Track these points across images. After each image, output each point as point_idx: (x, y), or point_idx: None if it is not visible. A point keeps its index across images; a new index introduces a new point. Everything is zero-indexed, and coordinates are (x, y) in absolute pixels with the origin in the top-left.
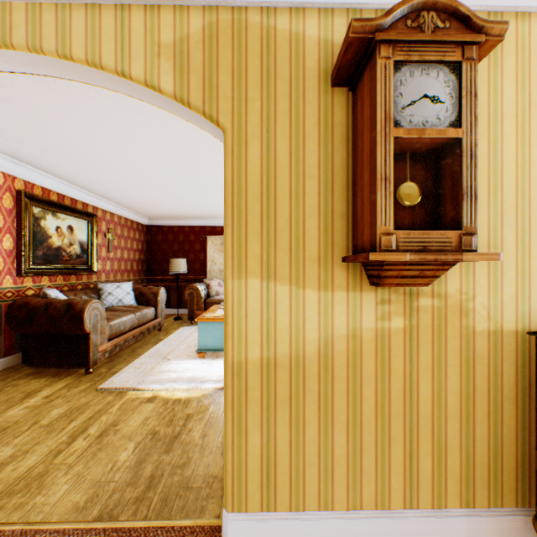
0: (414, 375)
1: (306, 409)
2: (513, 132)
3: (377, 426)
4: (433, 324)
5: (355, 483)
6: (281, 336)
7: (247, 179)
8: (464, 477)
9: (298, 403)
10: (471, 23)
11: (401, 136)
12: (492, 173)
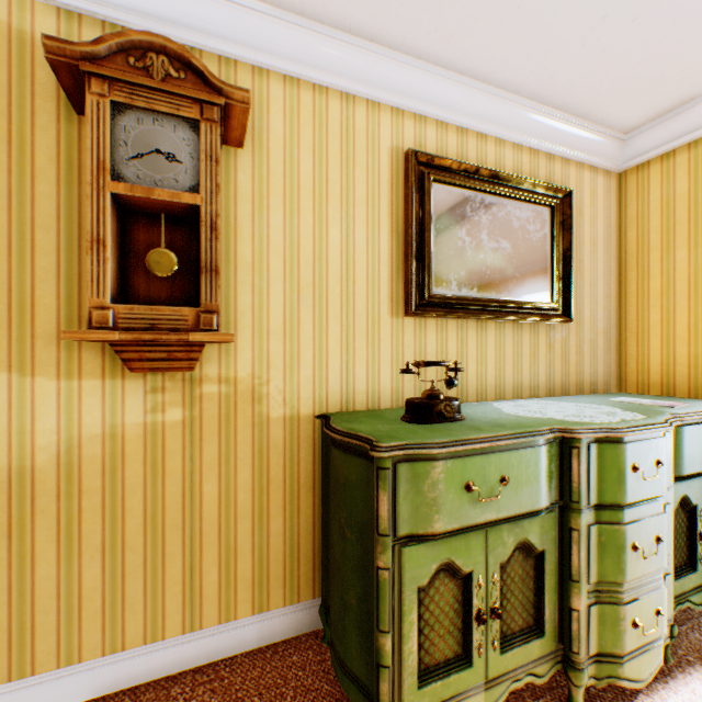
0: (198, 474)
1: (38, 537)
2: (312, 208)
3: (148, 542)
4: (221, 413)
5: (116, 619)
6: None
7: None
8: (258, 579)
9: (24, 532)
10: (210, 81)
11: (123, 192)
12: (290, 248)
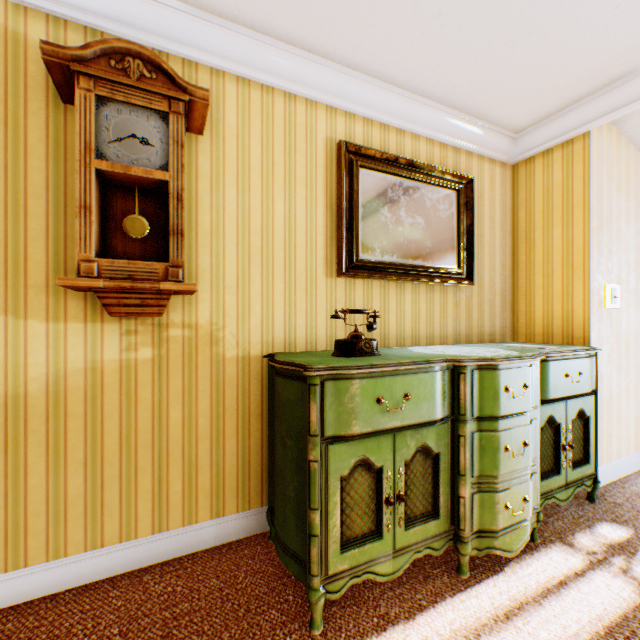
0: (165, 403)
1: (31, 453)
2: (260, 186)
3: (124, 458)
4: (185, 353)
5: (96, 521)
6: None
7: None
8: (216, 490)
9: (18, 448)
10: (177, 81)
11: (105, 169)
12: (242, 218)
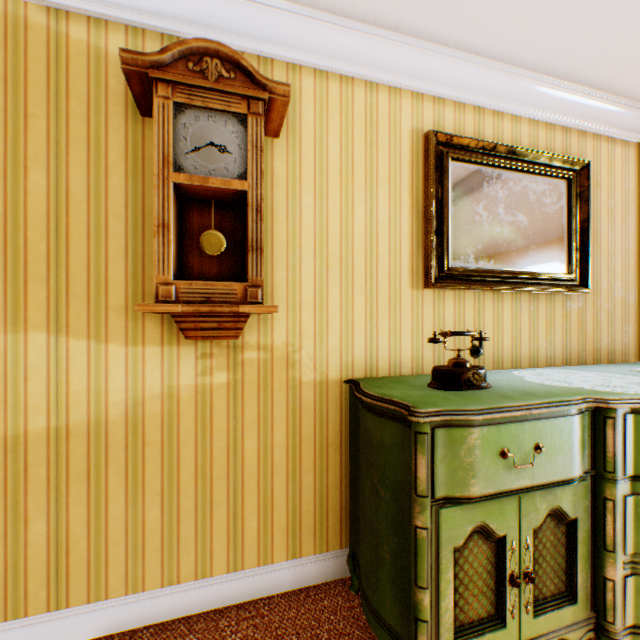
0: (240, 431)
1: (111, 481)
2: (339, 190)
3: (199, 490)
4: (260, 377)
5: (172, 556)
6: (77, 399)
7: (27, 211)
8: (291, 528)
9: (100, 476)
10: (256, 79)
11: (183, 182)
12: (319, 227)
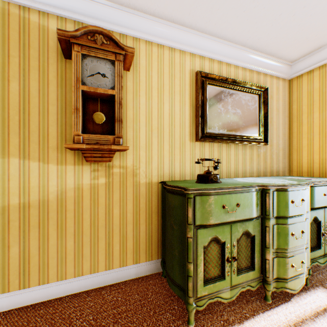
0: (111, 205)
1: (50, 228)
2: (157, 96)
3: (92, 232)
4: (120, 180)
5: (79, 263)
6: (33, 190)
7: (9, 101)
8: (135, 250)
9: (44, 226)
10: (119, 45)
11: (86, 90)
12: (148, 112)
